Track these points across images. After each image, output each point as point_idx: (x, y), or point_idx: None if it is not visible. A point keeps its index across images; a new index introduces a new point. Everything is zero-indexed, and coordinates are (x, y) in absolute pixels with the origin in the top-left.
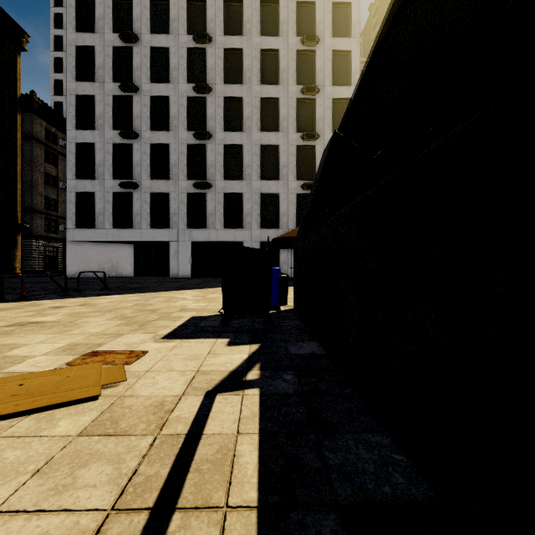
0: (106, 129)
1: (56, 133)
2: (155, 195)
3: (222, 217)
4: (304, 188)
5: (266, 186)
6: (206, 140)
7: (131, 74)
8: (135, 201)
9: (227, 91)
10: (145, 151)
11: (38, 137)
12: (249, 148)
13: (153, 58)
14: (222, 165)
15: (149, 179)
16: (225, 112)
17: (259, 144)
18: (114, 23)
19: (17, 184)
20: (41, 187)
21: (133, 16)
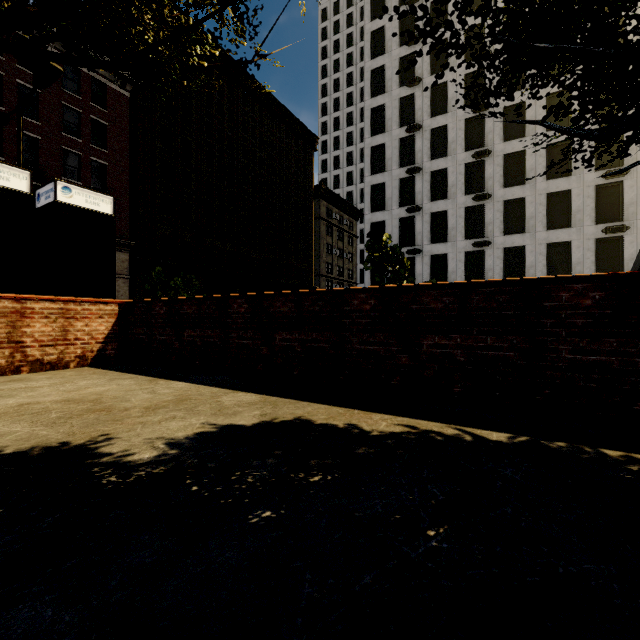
0: (393, 207)
1: (331, 209)
2: (434, 257)
3: (501, 272)
4: (607, 233)
5: (553, 236)
6: (484, 200)
7: (413, 157)
8: (416, 264)
9: (507, 148)
10: (425, 221)
11: (323, 216)
12: (532, 199)
13: (432, 138)
14: (501, 221)
15: (429, 244)
16: (504, 169)
17: (545, 193)
18: (399, 119)
19: (312, 256)
20: (324, 256)
21: (415, 108)
